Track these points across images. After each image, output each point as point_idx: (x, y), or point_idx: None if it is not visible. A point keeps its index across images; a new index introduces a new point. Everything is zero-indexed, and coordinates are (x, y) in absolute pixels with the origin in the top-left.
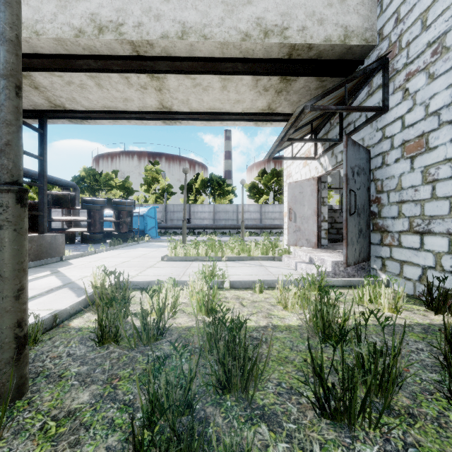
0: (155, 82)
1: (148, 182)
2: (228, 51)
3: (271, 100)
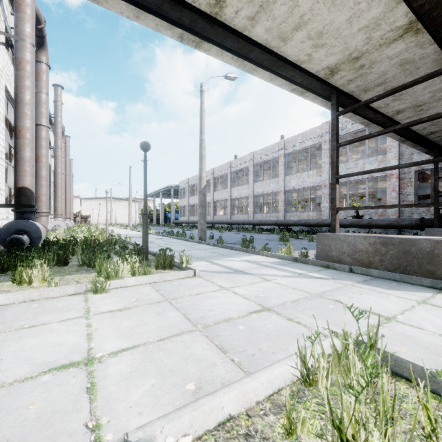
0: None
1: None
2: None
3: None
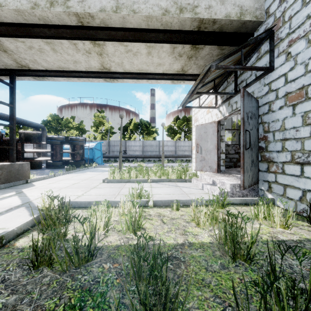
0: (96, 48)
1: (96, 125)
2: (152, 23)
3: (184, 64)
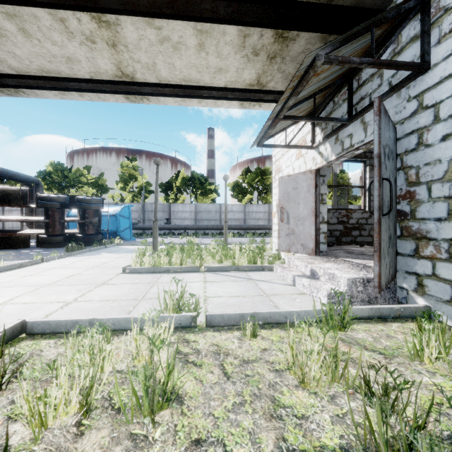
0: (104, 32)
1: (125, 179)
2: None
3: (261, 70)
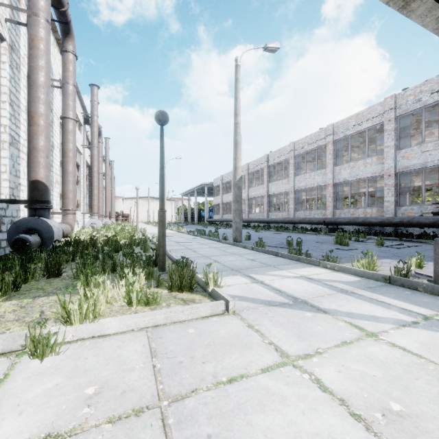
0: None
1: None
2: None
3: None
